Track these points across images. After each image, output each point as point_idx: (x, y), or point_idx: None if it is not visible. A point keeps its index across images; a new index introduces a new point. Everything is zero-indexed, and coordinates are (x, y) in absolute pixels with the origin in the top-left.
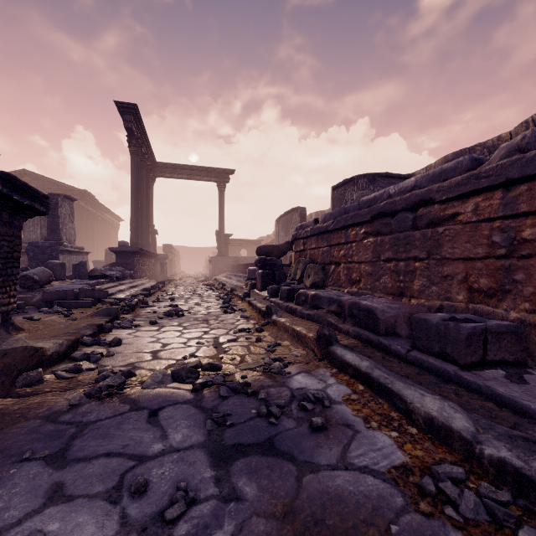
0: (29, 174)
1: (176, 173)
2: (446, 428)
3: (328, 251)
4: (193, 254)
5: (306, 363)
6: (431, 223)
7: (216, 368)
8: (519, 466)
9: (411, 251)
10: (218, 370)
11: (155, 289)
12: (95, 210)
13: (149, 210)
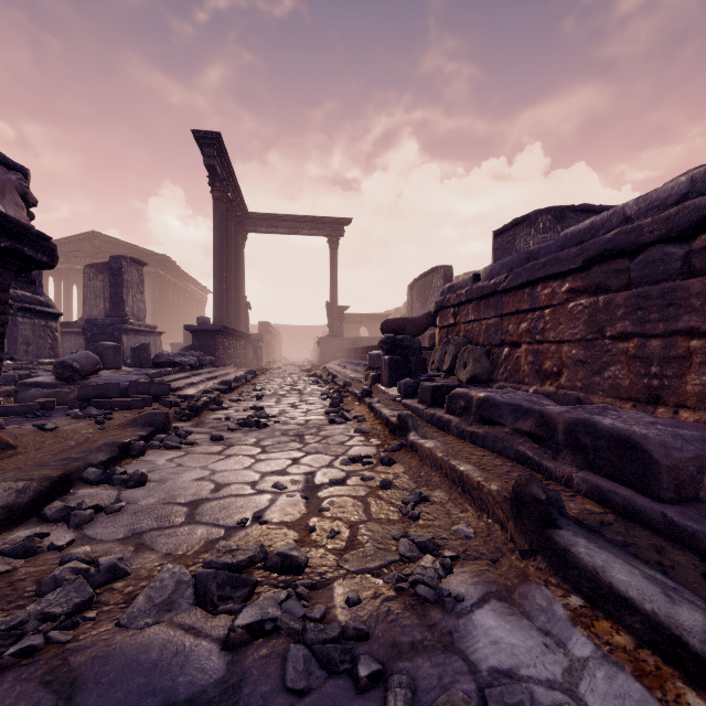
0: (99, 237)
1: (274, 227)
2: None
3: (498, 325)
4: (298, 334)
5: (493, 561)
6: None
7: (294, 567)
8: None
9: (680, 318)
10: (297, 571)
11: (240, 381)
12: (176, 280)
13: (239, 276)
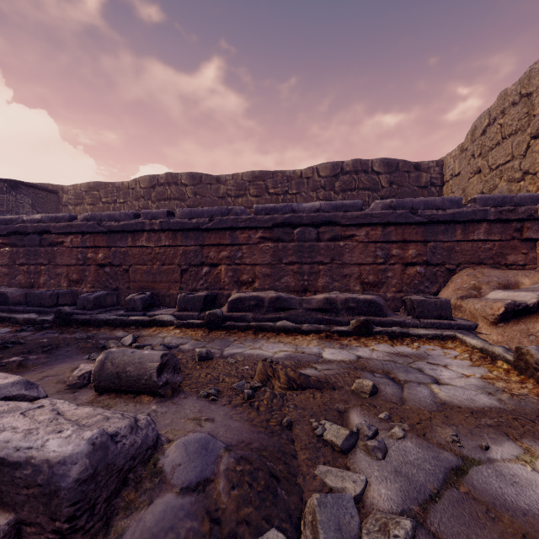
0: None
1: None
2: (30, 319)
3: None
4: None
5: None
6: (51, 244)
7: None
8: (47, 319)
9: (39, 259)
10: None
11: None
12: None
13: None
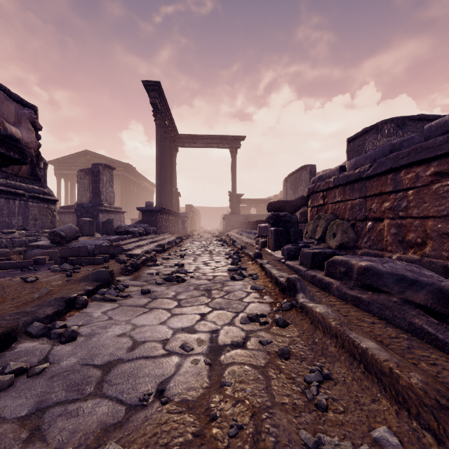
0: (90, 153)
1: (195, 143)
2: None
3: (362, 204)
4: (211, 213)
5: None
6: None
7: None
8: None
9: None
10: None
11: (171, 244)
12: (135, 179)
13: (172, 175)
